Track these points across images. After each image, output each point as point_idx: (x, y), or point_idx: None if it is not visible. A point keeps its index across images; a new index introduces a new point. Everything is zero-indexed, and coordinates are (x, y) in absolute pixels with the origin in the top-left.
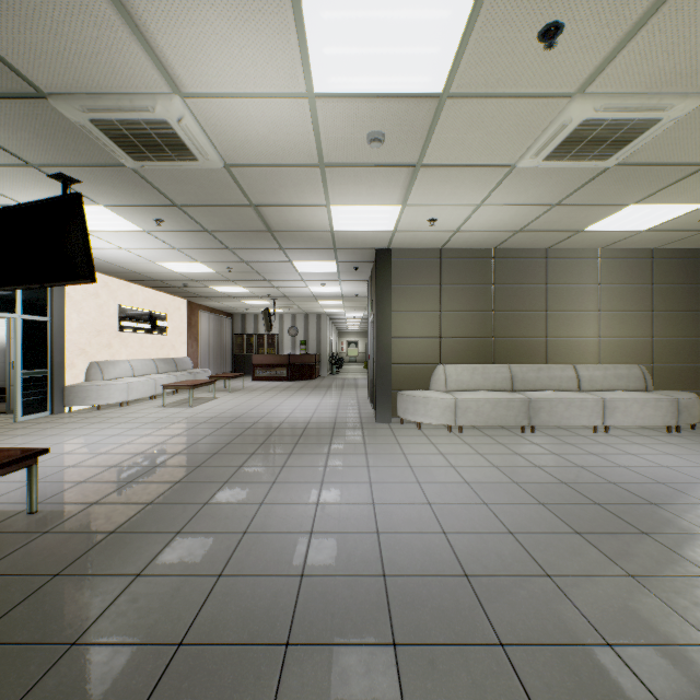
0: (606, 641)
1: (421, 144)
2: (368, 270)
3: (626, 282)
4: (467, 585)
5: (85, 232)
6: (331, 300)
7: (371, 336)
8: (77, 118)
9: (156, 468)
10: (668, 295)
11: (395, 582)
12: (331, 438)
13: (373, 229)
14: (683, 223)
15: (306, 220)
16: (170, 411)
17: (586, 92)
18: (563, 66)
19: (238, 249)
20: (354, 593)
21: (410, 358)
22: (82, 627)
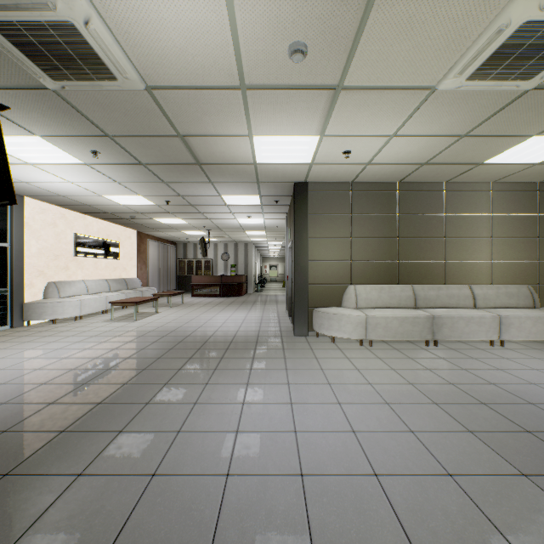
0: None
1: (344, 60)
2: (286, 203)
3: (515, 212)
4: None
5: (2, 152)
6: (256, 230)
7: (289, 260)
8: None
9: (84, 386)
10: None
11: None
12: (254, 351)
13: (292, 162)
14: None
15: (231, 152)
16: (115, 325)
17: None
18: None
19: (173, 183)
20: None
21: (324, 279)
22: None
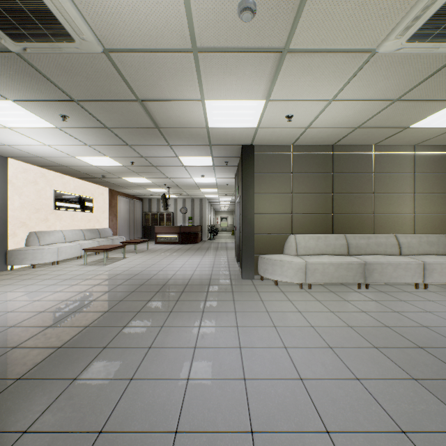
0: None
1: (291, 20)
2: (235, 164)
3: (434, 171)
4: None
5: None
6: (209, 188)
7: (237, 213)
8: None
9: (48, 329)
10: None
11: None
12: (207, 294)
13: (240, 125)
14: None
15: (186, 116)
16: (87, 269)
17: None
18: None
19: (136, 145)
20: None
21: (268, 229)
22: None
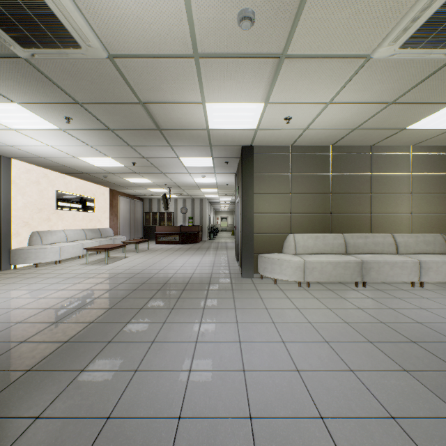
0: None
1: (288, 28)
2: (235, 165)
3: (431, 171)
4: None
5: None
6: (209, 188)
7: (237, 212)
8: None
9: (54, 325)
10: None
11: None
12: (207, 292)
13: (240, 127)
14: None
15: (187, 118)
16: (89, 268)
17: None
18: None
19: (137, 146)
20: None
21: (268, 229)
22: None
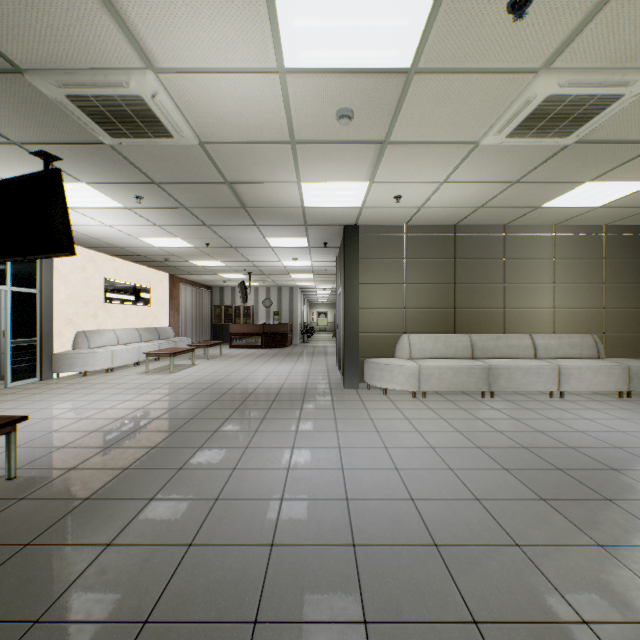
0: (582, 618)
1: (389, 121)
2: (336, 246)
3: (579, 256)
4: (437, 556)
5: (65, 206)
6: (303, 273)
7: (339, 307)
8: (53, 94)
9: (135, 433)
10: (619, 269)
11: (365, 552)
12: (302, 403)
13: (342, 205)
14: (634, 200)
15: (278, 197)
16: (151, 377)
17: (552, 67)
18: (531, 39)
19: (215, 226)
20: (324, 564)
21: (376, 327)
22: (47, 602)
